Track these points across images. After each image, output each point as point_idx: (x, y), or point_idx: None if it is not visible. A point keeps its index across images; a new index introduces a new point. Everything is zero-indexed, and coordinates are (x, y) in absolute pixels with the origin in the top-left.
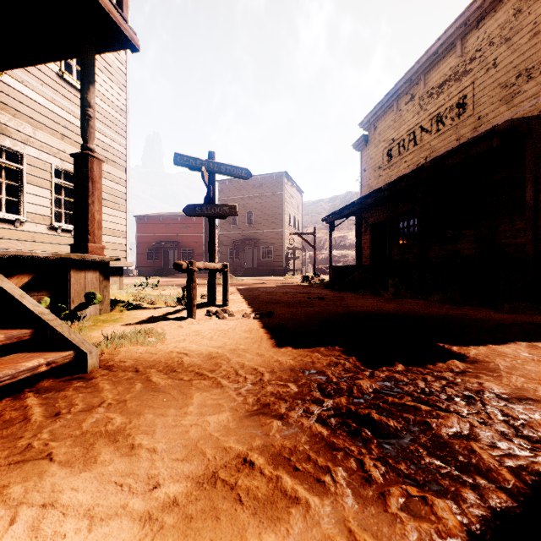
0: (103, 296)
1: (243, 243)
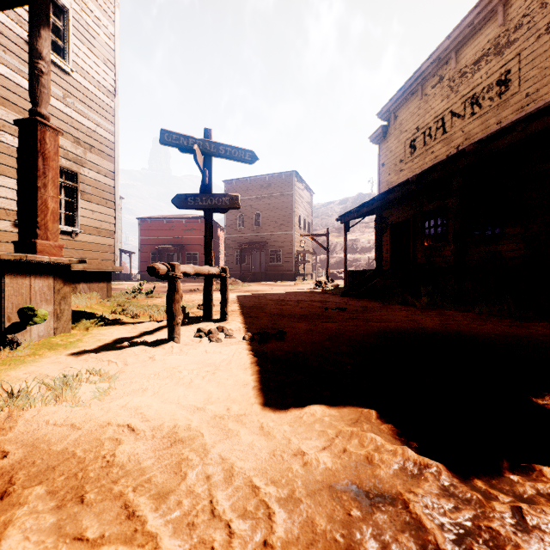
0: (60, 310)
1: (251, 247)
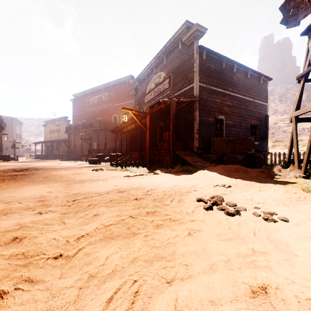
0: None
1: None
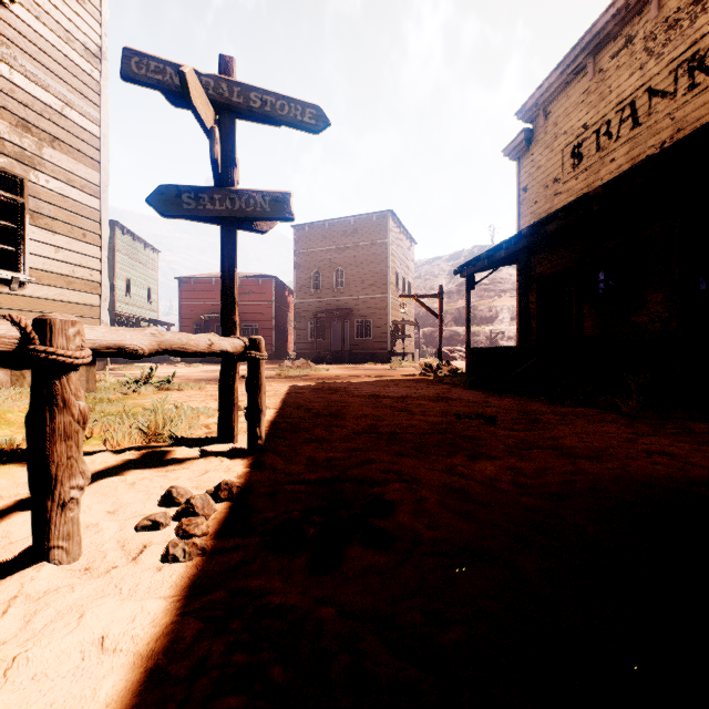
0: None
1: (330, 315)
